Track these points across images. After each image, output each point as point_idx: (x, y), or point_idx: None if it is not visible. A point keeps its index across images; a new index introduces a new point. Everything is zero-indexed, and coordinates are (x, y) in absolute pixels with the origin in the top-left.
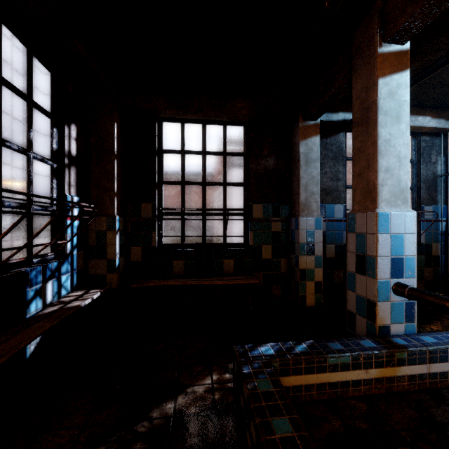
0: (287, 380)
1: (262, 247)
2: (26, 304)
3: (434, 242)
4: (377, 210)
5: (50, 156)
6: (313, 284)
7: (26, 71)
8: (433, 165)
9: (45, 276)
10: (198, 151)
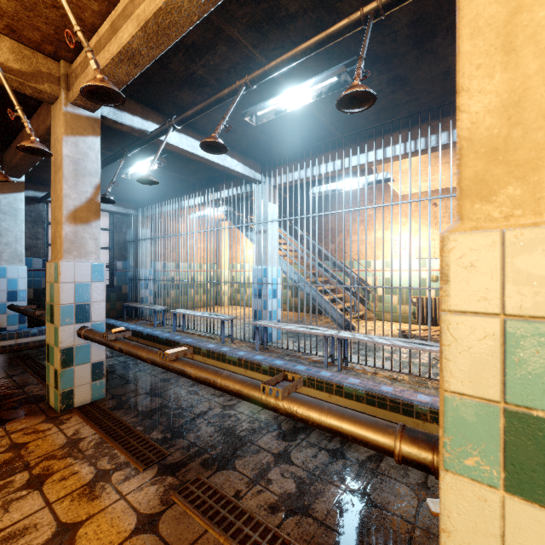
0: None
1: None
2: None
3: (124, 284)
4: None
5: None
6: None
7: None
8: (124, 234)
9: None
10: None
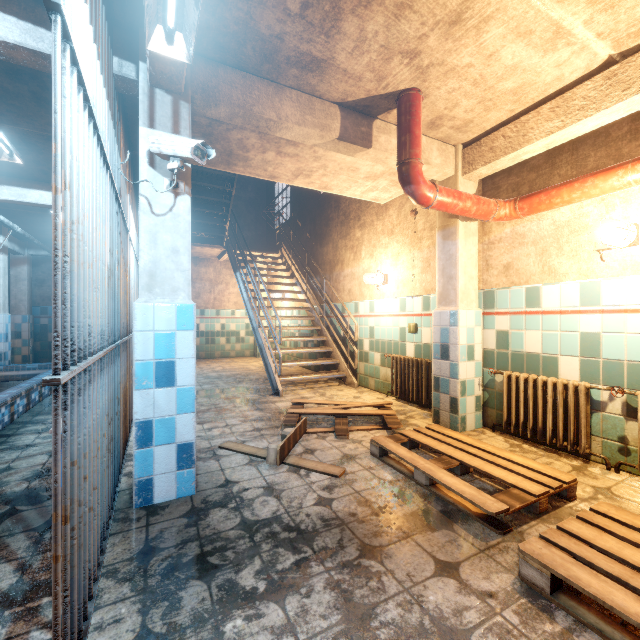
0: None
1: None
2: None
3: None
4: None
5: None
6: (21, 357)
7: None
8: None
9: None
10: None
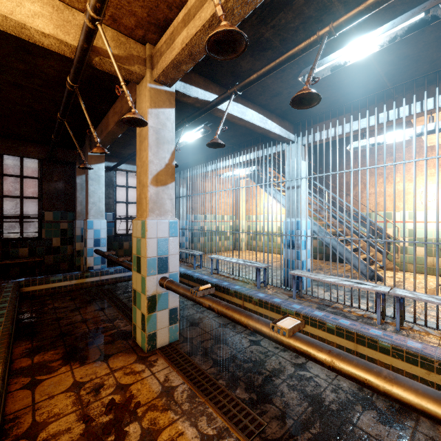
0: (29, 288)
1: (53, 239)
2: None
3: None
4: (87, 219)
5: None
6: None
7: None
8: None
9: None
10: None
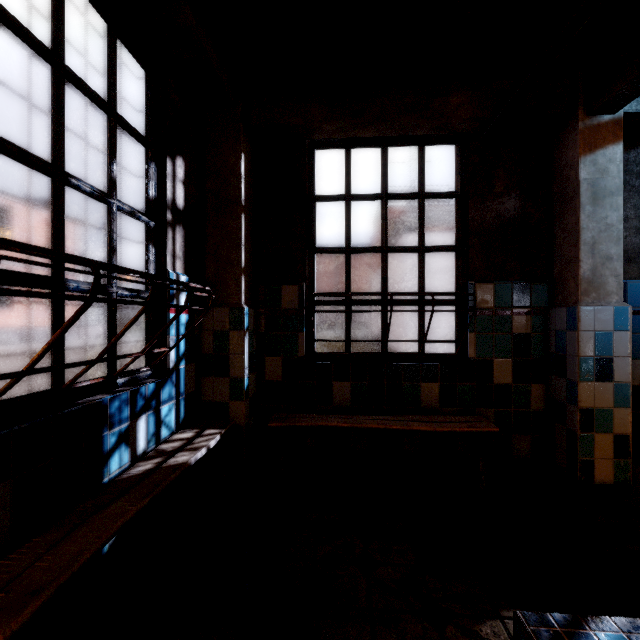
0: None
1: (494, 362)
2: (102, 460)
3: None
4: None
5: (145, 209)
6: (609, 439)
7: (106, 63)
8: None
9: (134, 407)
10: (373, 194)
